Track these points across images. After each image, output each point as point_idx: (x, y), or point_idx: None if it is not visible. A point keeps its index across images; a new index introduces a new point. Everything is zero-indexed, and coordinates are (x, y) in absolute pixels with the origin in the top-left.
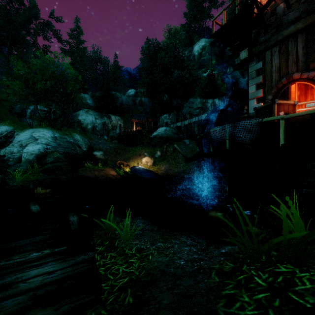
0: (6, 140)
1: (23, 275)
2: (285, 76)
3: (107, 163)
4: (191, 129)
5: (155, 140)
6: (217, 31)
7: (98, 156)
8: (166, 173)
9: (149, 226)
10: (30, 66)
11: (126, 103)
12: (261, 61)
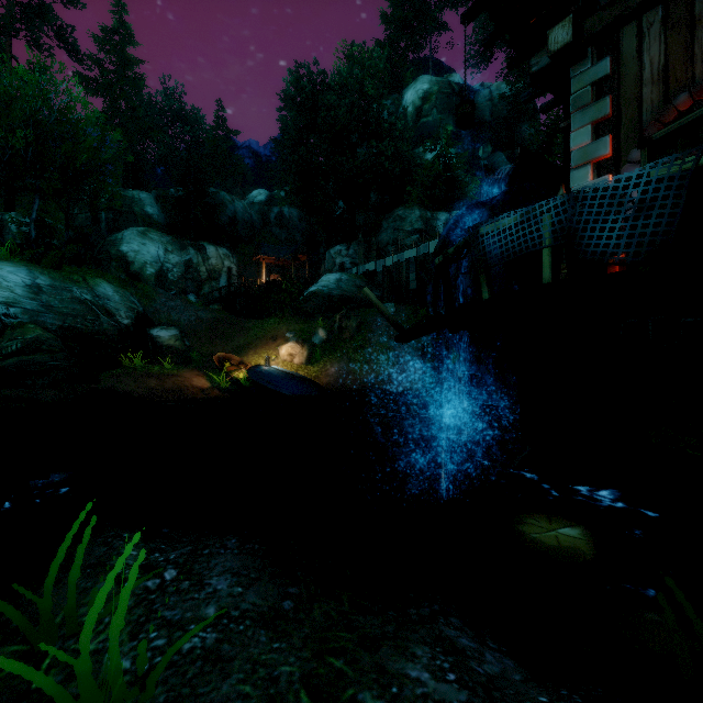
0: None
1: None
2: (683, 91)
3: (189, 359)
4: (401, 277)
5: (314, 302)
6: None
7: (163, 341)
8: (341, 382)
9: (263, 588)
10: None
11: (246, 217)
12: (607, 55)
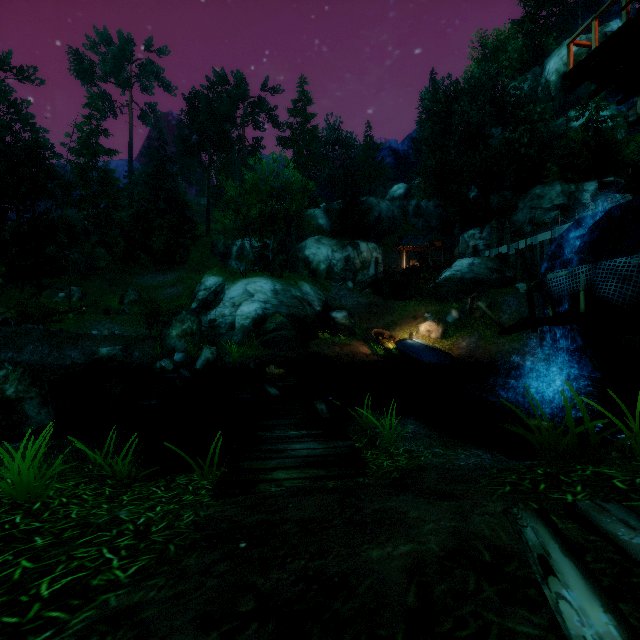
0: (215, 297)
1: (290, 446)
2: None
3: (354, 333)
4: (534, 258)
5: (448, 286)
6: (578, 66)
7: (338, 320)
8: (471, 354)
9: (425, 430)
10: (244, 185)
11: (388, 214)
12: None
